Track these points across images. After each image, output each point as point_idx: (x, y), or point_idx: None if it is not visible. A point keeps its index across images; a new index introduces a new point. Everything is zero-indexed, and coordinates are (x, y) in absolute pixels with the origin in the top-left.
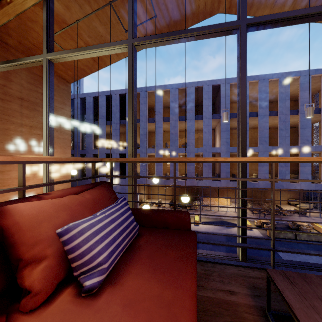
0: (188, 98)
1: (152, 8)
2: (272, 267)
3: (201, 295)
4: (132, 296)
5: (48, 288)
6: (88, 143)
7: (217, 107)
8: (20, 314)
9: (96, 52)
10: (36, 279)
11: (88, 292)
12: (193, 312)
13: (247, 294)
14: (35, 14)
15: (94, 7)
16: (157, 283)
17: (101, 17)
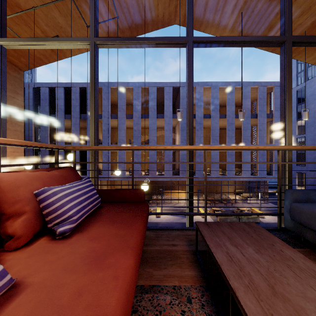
0: (151, 97)
1: (114, 9)
2: None
3: (151, 249)
4: (96, 235)
5: (28, 234)
6: (43, 137)
7: (177, 107)
8: (5, 252)
9: (56, 44)
10: (18, 228)
11: (61, 235)
12: (138, 238)
13: (185, 244)
14: None
15: None
16: (115, 228)
17: (61, 9)
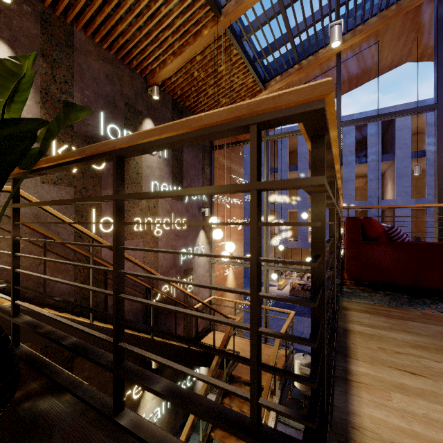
0: (345, 137)
1: None
2: None
3: None
4: None
5: None
6: None
7: (388, 143)
8: None
9: None
10: None
11: None
12: None
13: None
14: None
15: None
16: None
17: None
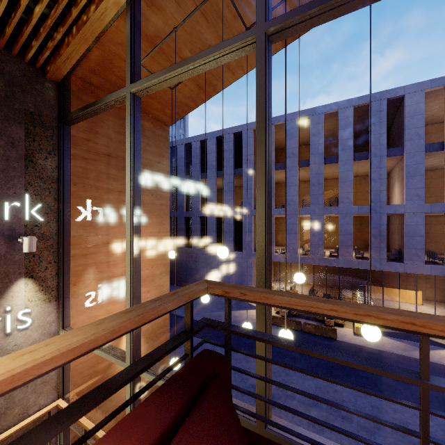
0: (342, 127)
1: None
2: None
3: None
4: None
5: None
6: (194, 202)
7: (395, 135)
8: None
9: (200, 65)
10: None
11: None
12: None
13: None
14: (120, 32)
15: None
16: None
17: (209, 14)
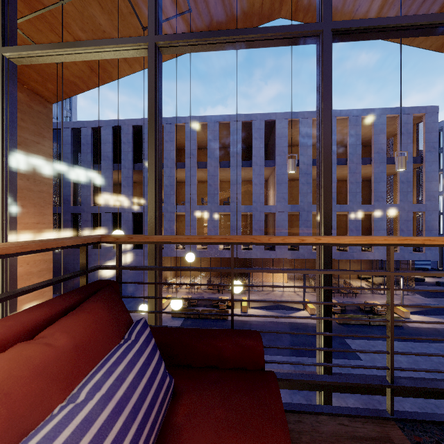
0: (233, 137)
1: None
2: (391, 413)
3: None
4: None
5: None
6: (85, 196)
7: (270, 150)
8: None
9: (93, 51)
10: None
11: None
12: None
13: None
14: None
15: None
16: None
17: (104, 1)
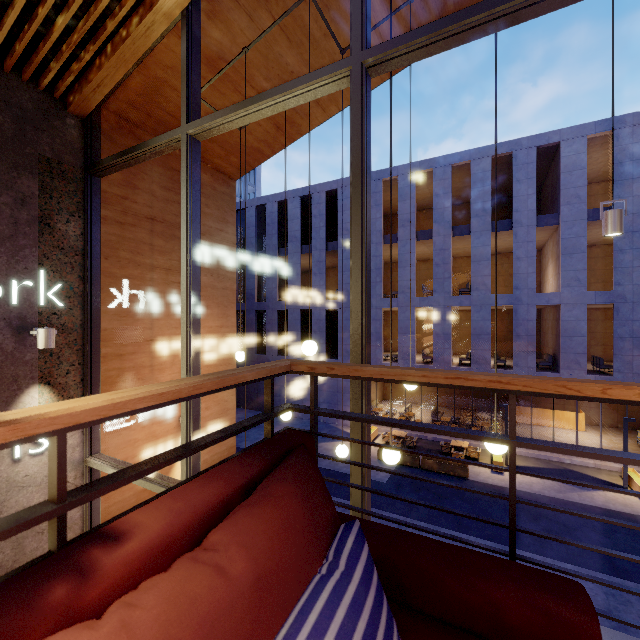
0: (476, 185)
1: None
2: None
3: None
4: None
5: None
6: (269, 289)
7: (548, 197)
8: None
9: (279, 101)
10: None
11: None
12: None
13: None
14: (171, 52)
15: (276, 12)
16: None
17: (292, 31)
